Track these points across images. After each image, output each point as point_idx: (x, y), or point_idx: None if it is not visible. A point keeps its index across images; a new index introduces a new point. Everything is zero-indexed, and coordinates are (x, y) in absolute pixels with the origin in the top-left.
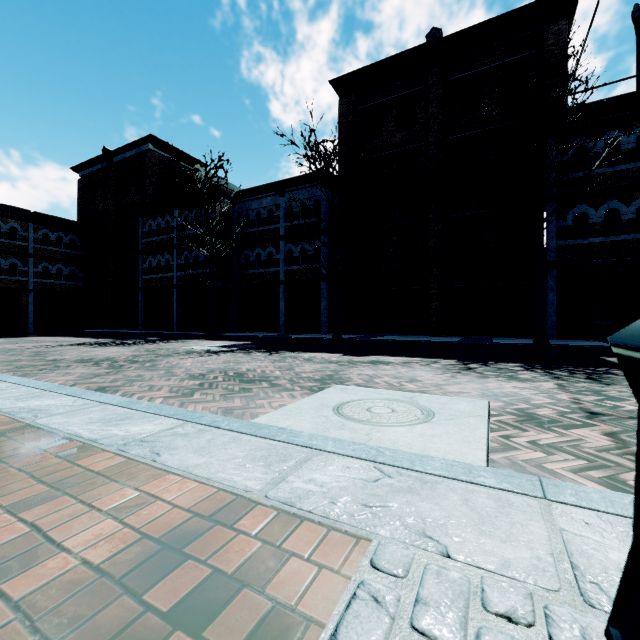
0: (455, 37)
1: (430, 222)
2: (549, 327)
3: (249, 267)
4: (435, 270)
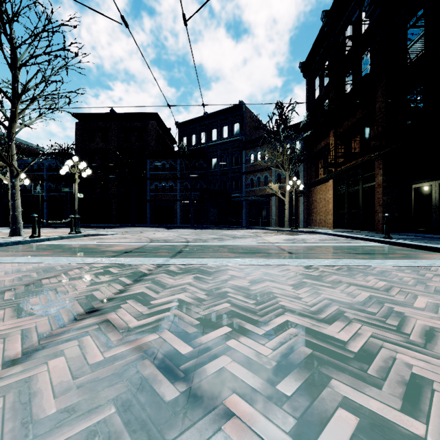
0: (121, 114)
1: (113, 181)
2: (148, 221)
3: (26, 192)
4: (114, 199)
